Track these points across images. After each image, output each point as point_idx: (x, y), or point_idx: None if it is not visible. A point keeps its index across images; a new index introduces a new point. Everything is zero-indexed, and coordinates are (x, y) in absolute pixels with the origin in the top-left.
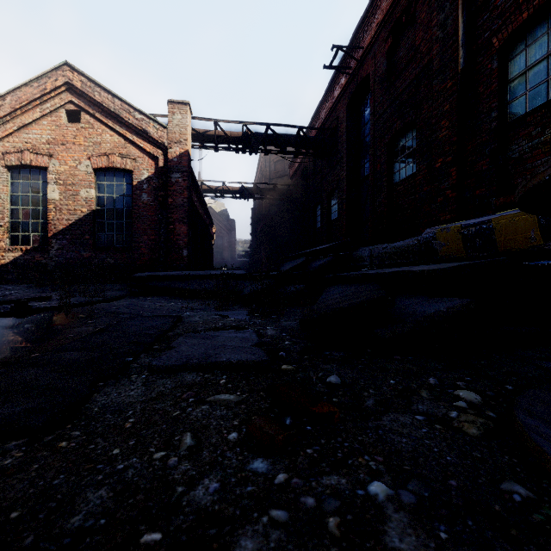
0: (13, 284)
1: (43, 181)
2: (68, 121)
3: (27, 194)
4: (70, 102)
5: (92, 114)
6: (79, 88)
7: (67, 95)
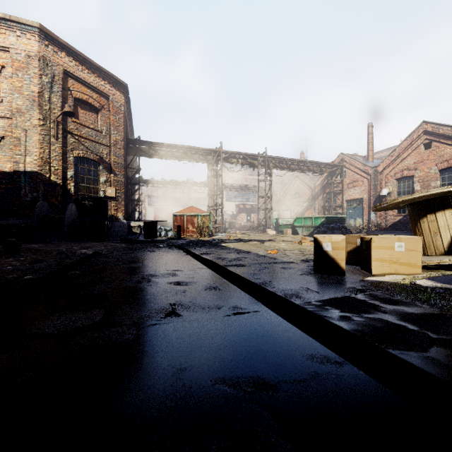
0: (399, 231)
1: (411, 182)
2: (424, 149)
3: (404, 189)
4: (425, 139)
5: (438, 141)
6: (430, 131)
7: (424, 137)
